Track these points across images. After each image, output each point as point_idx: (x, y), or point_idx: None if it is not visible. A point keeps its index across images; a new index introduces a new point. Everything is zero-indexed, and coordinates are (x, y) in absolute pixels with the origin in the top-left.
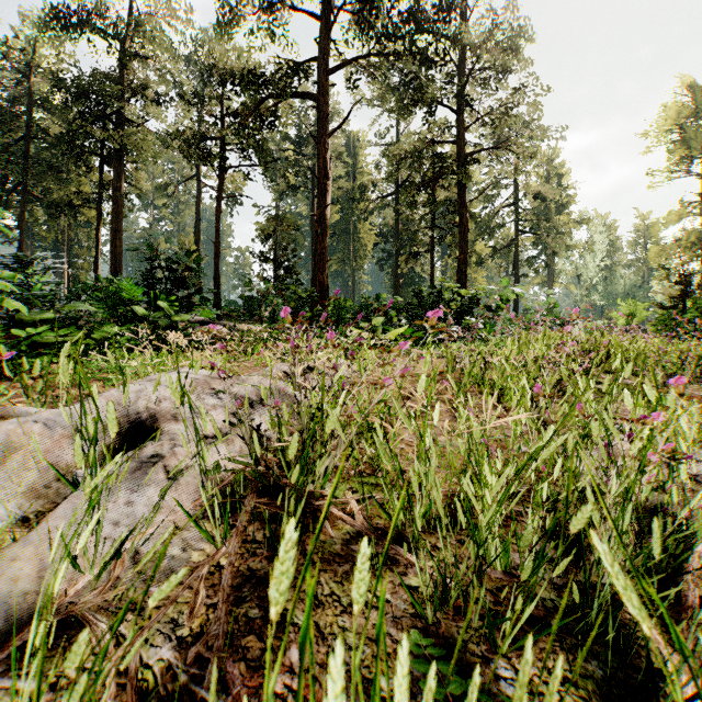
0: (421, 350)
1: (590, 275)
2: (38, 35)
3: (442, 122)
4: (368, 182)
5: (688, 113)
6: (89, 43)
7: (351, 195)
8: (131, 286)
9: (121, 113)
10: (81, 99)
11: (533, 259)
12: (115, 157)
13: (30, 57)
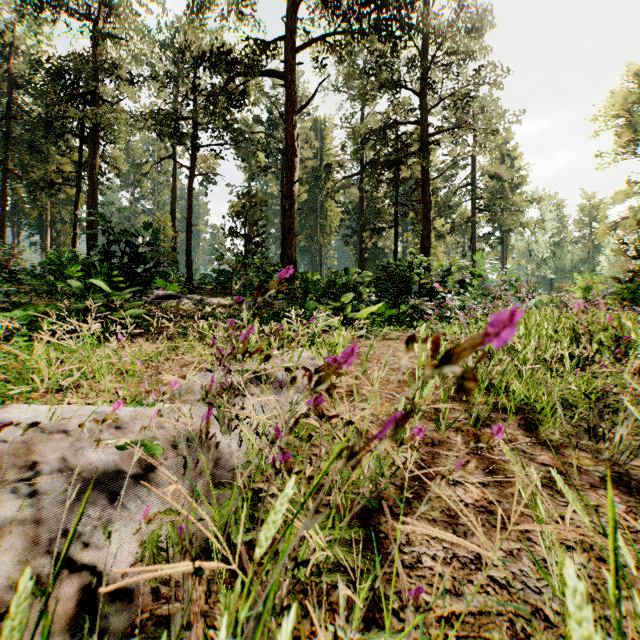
0: (396, 331)
1: (541, 251)
2: (20, 21)
3: (405, 104)
4: (334, 163)
5: (634, 99)
6: (67, 27)
7: (318, 175)
8: (68, 260)
9: (97, 94)
10: (57, 79)
11: (488, 236)
12: (92, 136)
13: (16, 45)
